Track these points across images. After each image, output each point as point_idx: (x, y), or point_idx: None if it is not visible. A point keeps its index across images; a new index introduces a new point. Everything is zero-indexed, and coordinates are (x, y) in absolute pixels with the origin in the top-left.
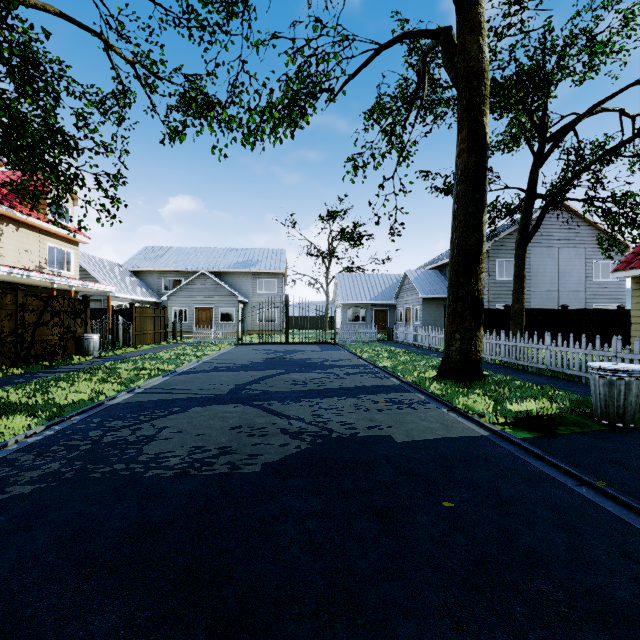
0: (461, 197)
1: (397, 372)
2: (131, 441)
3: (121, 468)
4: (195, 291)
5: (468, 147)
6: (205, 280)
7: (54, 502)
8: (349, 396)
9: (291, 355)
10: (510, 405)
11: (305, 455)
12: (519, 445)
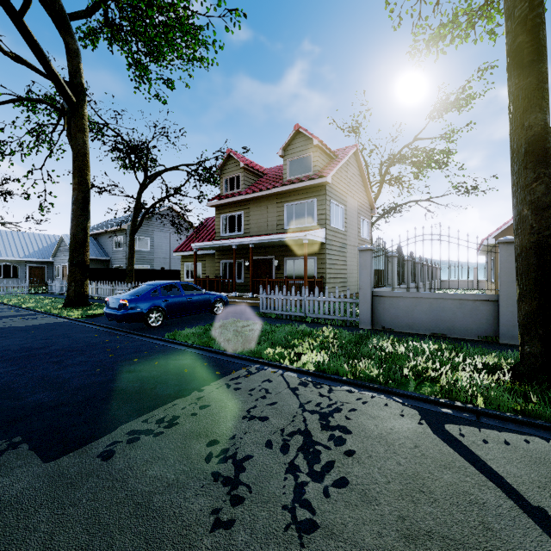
0: (75, 212)
1: (36, 308)
2: None
3: None
4: None
5: (78, 188)
6: None
7: None
8: None
9: None
10: (89, 311)
11: None
12: (78, 321)
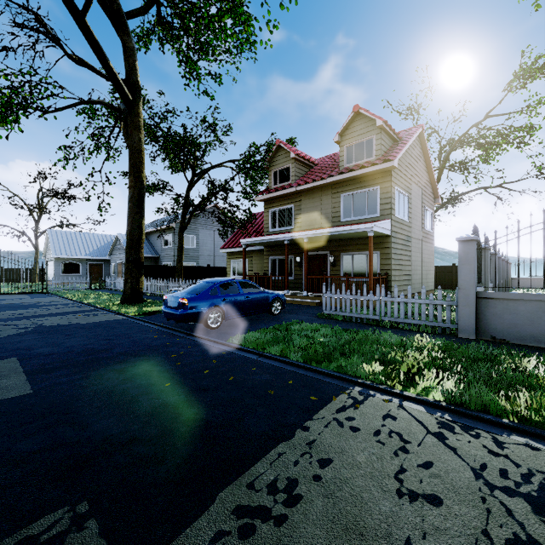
0: (131, 209)
1: (96, 304)
2: None
3: None
4: None
5: (134, 185)
6: None
7: None
8: (58, 315)
9: None
10: (144, 309)
11: (31, 331)
12: (136, 318)
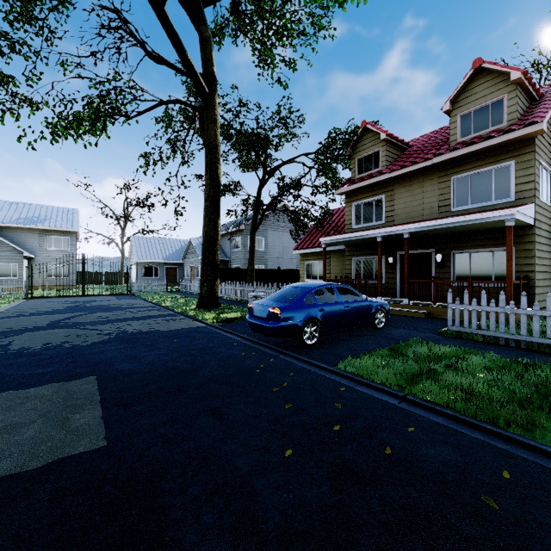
0: (207, 209)
1: (174, 308)
2: None
3: (3, 353)
4: None
5: (210, 183)
6: None
7: None
8: (139, 320)
9: (91, 303)
10: (222, 315)
11: (114, 338)
12: (215, 327)
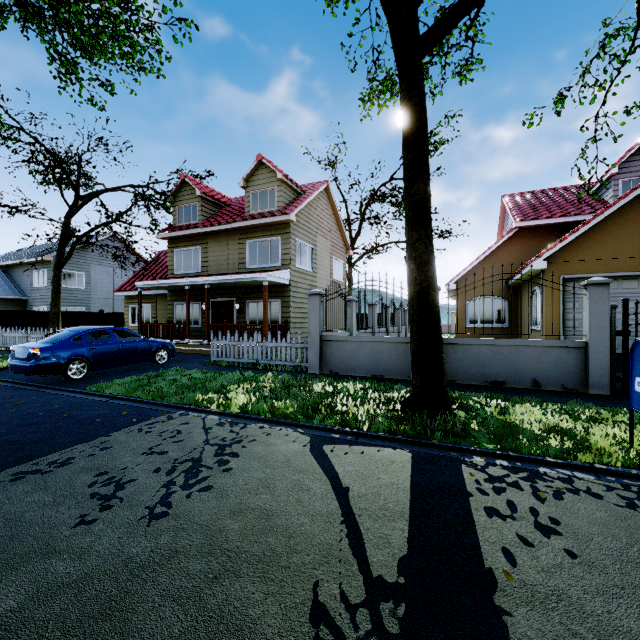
0: None
1: None
2: None
3: None
4: None
5: None
6: None
7: None
8: None
9: None
10: None
11: None
12: None
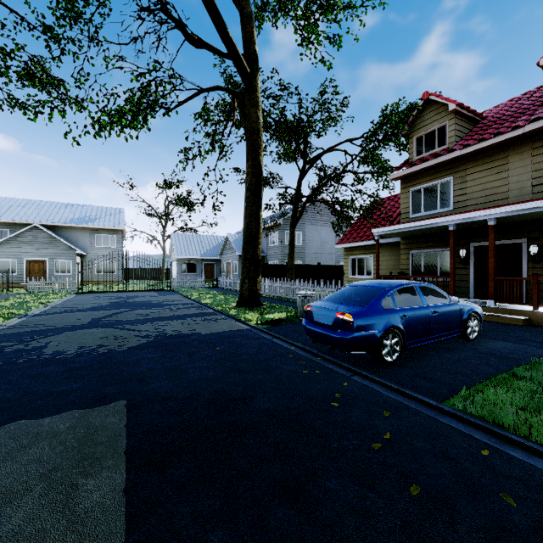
0: (248, 200)
1: (213, 305)
2: (30, 349)
3: (35, 358)
4: (26, 243)
5: (252, 172)
6: (38, 233)
7: (4, 371)
8: (179, 319)
9: (133, 299)
10: (266, 315)
11: (152, 342)
12: (260, 330)
